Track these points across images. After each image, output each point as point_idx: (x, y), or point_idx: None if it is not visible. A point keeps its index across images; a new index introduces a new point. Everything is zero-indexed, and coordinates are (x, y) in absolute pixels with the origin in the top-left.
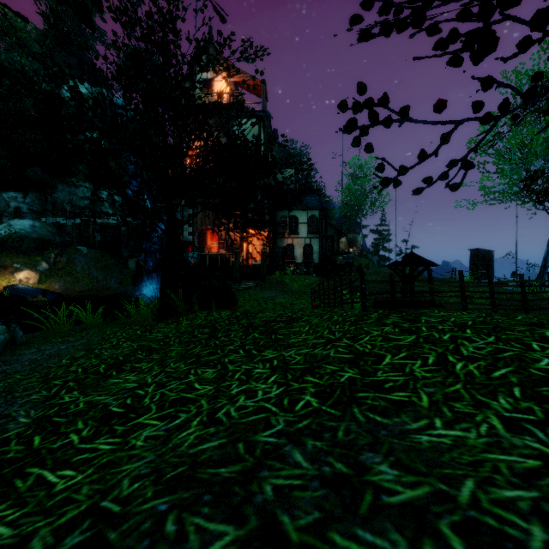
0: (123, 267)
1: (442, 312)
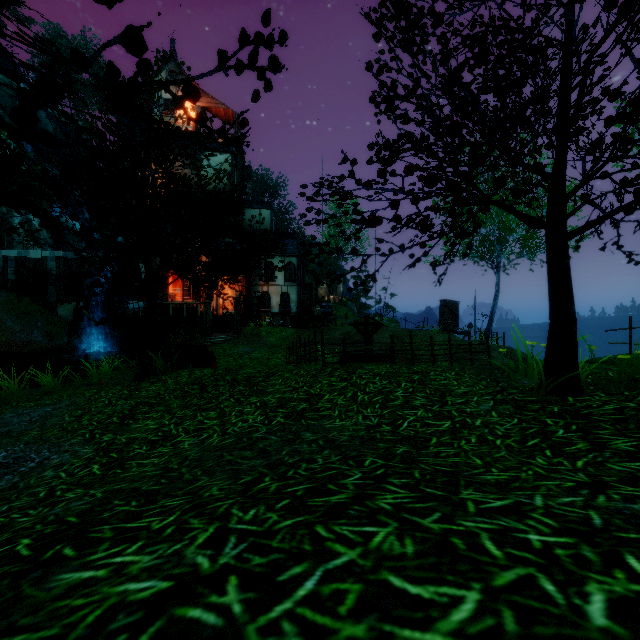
0: (51, 314)
1: (374, 366)
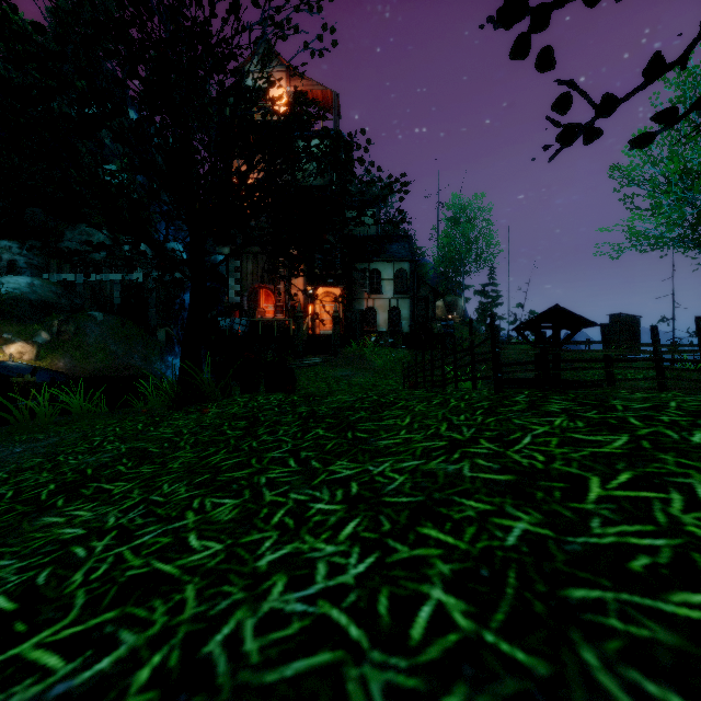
0: (151, 338)
1: (636, 393)
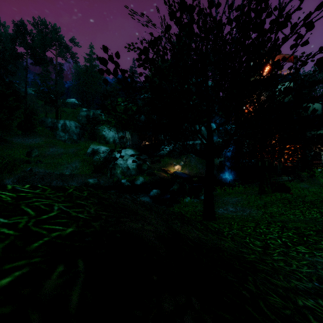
0: None
1: None
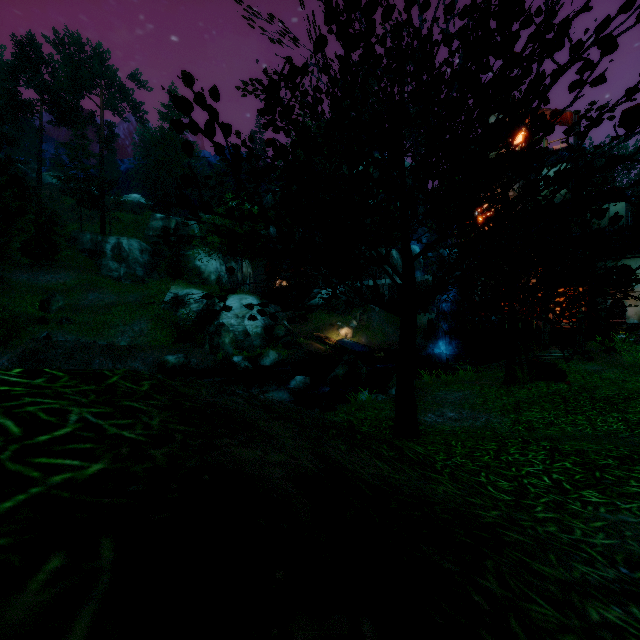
0: None
1: None
